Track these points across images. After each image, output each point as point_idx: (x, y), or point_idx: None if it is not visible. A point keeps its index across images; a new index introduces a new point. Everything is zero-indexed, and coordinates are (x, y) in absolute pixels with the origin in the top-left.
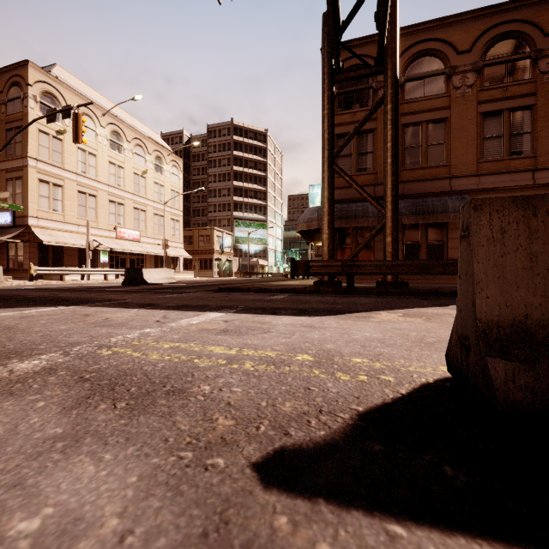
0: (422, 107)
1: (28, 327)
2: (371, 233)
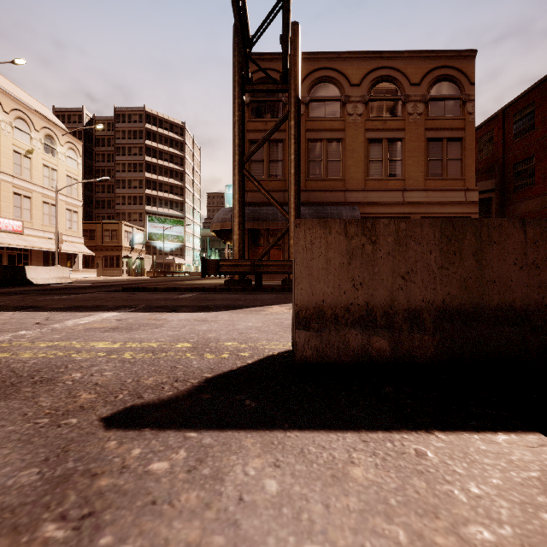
0: (323, 126)
1: None
2: (278, 236)
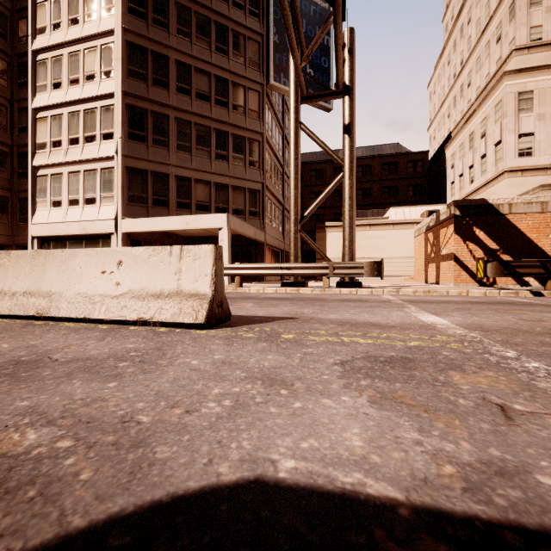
0: None
1: None
2: None
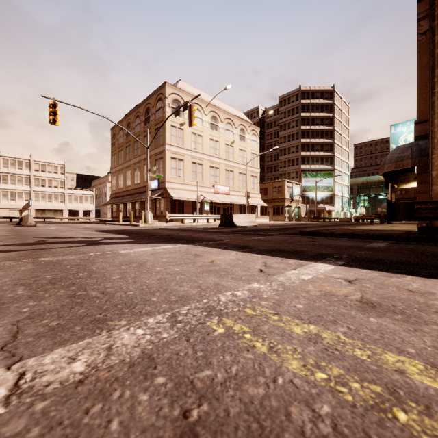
0: None
1: (153, 265)
2: None
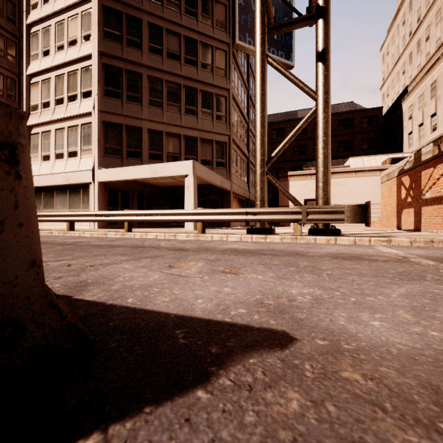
0: None
1: None
2: None
